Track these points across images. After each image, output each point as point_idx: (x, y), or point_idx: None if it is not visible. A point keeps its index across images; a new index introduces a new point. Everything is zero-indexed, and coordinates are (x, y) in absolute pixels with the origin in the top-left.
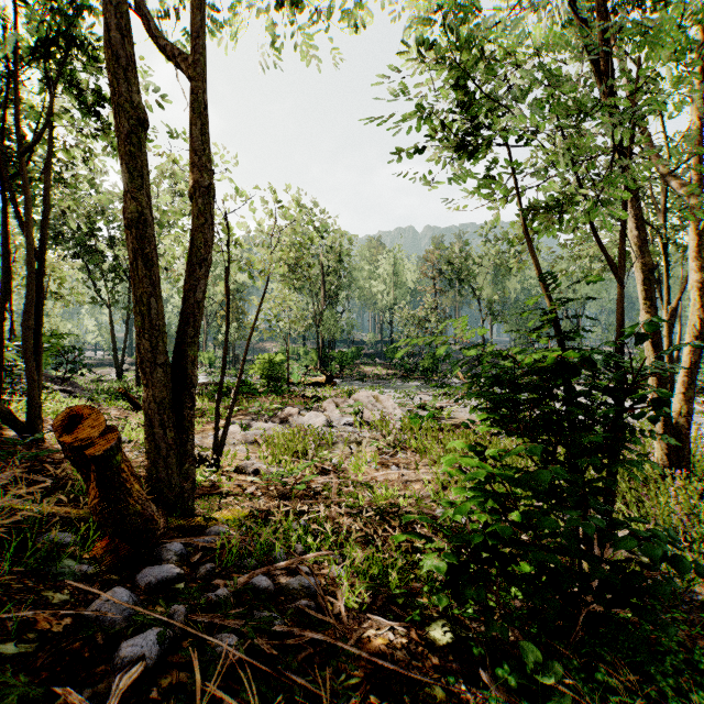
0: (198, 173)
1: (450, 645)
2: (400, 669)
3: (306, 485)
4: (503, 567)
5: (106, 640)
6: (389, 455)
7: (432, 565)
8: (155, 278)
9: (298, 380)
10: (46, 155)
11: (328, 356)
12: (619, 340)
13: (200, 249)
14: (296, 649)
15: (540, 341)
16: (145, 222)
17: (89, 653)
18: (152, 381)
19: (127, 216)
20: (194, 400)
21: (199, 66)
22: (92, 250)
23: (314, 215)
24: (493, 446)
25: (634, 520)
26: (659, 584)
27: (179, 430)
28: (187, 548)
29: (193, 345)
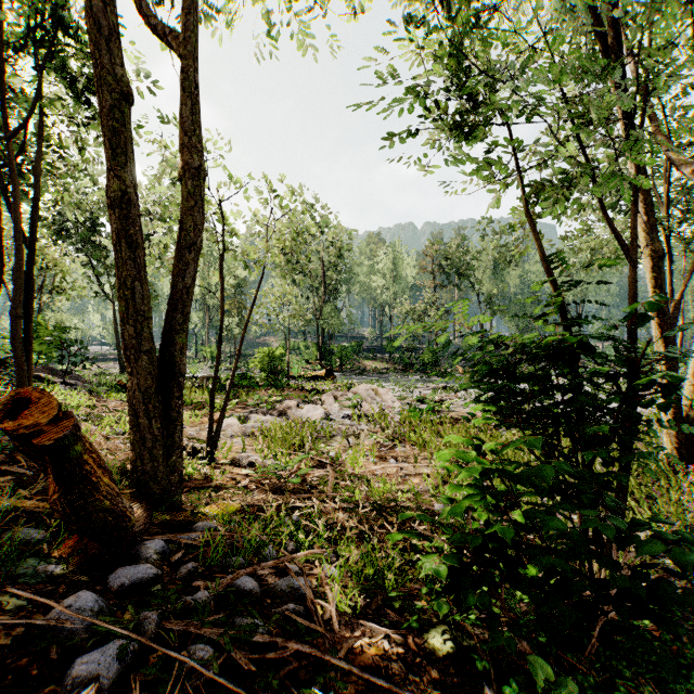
0: (187, 154)
1: (451, 655)
2: (395, 687)
3: (302, 479)
4: (509, 570)
5: (61, 654)
6: (388, 449)
7: (431, 569)
8: (140, 261)
9: (298, 373)
10: (38, 142)
11: (328, 351)
12: (632, 326)
13: (189, 232)
14: (278, 663)
15: (546, 328)
16: (129, 202)
17: (38, 671)
18: (136, 369)
19: (109, 195)
20: (182, 390)
21: (189, 44)
22: (96, 245)
23: (314, 210)
24: (494, 439)
25: (656, 521)
26: (690, 595)
27: (166, 421)
28: (170, 545)
29: (181, 333)
